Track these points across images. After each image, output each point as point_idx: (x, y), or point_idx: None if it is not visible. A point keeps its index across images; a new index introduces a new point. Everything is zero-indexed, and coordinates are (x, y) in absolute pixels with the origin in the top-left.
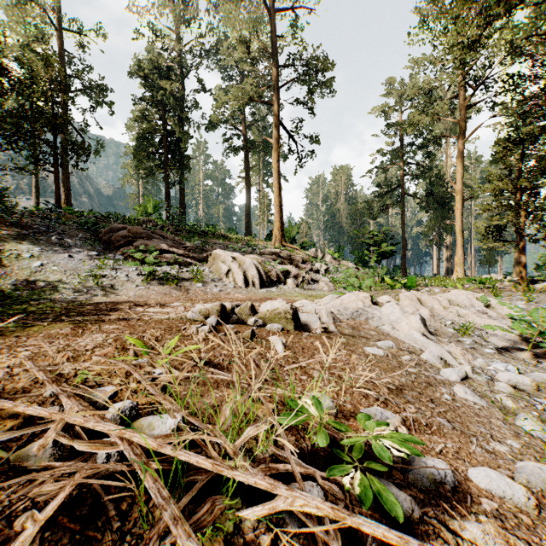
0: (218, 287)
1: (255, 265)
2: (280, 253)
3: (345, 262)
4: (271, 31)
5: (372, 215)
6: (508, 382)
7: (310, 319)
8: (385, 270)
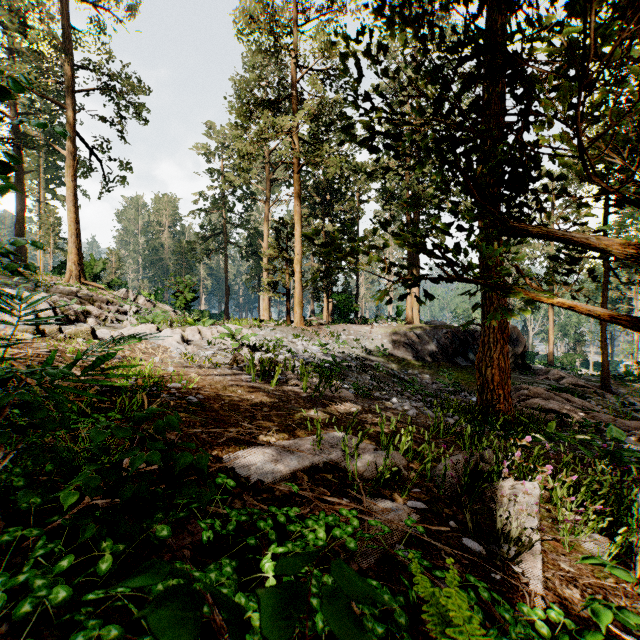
0: (3, 325)
1: (50, 304)
2: (78, 293)
3: (163, 305)
4: (64, 18)
5: (196, 258)
6: (203, 355)
7: (105, 336)
8: (207, 314)
